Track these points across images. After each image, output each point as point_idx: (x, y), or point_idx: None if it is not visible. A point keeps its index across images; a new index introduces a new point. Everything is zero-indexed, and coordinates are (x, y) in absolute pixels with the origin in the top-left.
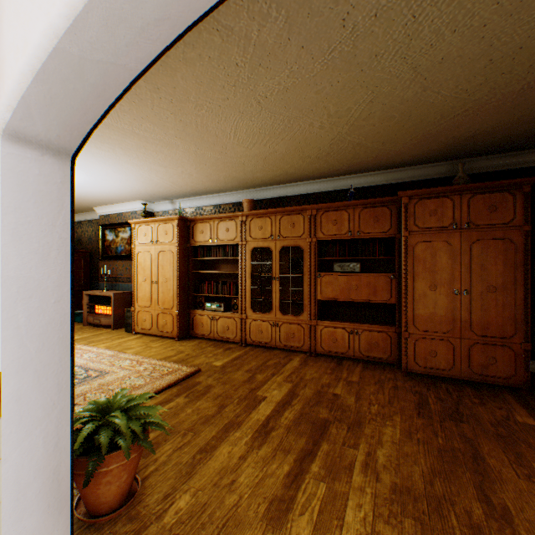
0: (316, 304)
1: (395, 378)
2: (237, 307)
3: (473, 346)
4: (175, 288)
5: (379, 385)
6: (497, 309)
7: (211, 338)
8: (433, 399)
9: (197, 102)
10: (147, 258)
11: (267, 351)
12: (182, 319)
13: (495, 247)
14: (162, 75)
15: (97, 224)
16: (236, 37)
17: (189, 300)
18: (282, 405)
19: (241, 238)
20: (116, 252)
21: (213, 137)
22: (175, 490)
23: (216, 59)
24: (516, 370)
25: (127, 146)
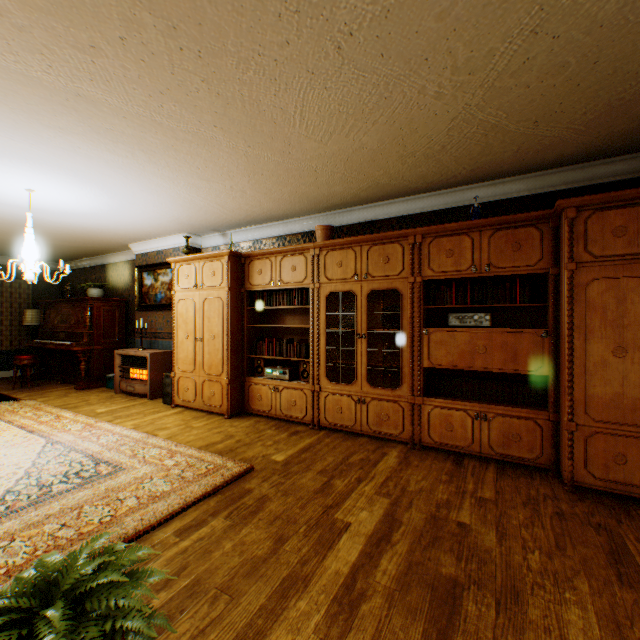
0: (421, 374)
1: (555, 495)
2: (308, 374)
3: None
4: (225, 348)
5: (532, 509)
6: None
7: (272, 416)
8: (636, 545)
9: (239, 53)
10: (190, 308)
11: (348, 439)
12: (234, 390)
13: None
14: None
15: (134, 266)
16: None
17: (243, 364)
18: (377, 542)
19: (312, 279)
20: (155, 301)
21: (269, 124)
22: None
23: None
24: None
25: (150, 147)
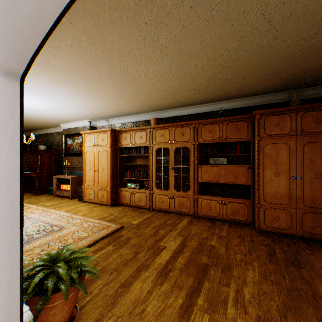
0: (198, 185)
1: (251, 234)
2: (147, 186)
3: (305, 214)
4: (109, 174)
5: (241, 239)
6: None
7: (131, 205)
8: (278, 250)
9: (120, 51)
10: (91, 155)
11: (166, 214)
12: (113, 193)
13: (320, 147)
14: (96, 32)
15: (62, 134)
16: (145, 0)
17: (117, 181)
18: (177, 252)
19: (149, 142)
20: (73, 152)
21: (131, 76)
22: (102, 317)
23: (132, 19)
24: None
25: (77, 84)
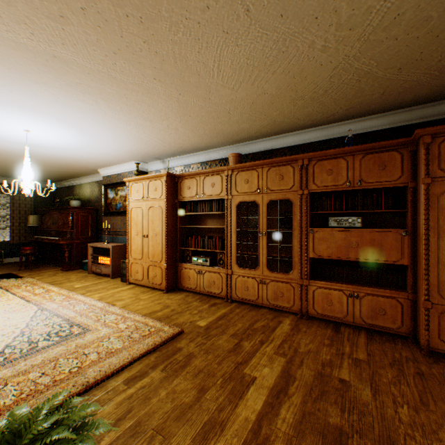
0: (307, 262)
1: (415, 358)
2: (223, 262)
3: None
4: (164, 242)
5: (398, 370)
6: None
7: (197, 292)
8: None
9: (171, 18)
10: (139, 214)
11: (253, 309)
12: (170, 272)
13: None
14: None
15: (102, 184)
16: None
17: (177, 254)
18: (277, 394)
19: (226, 193)
20: (116, 209)
21: (194, 76)
22: None
23: None
24: None
25: (108, 96)
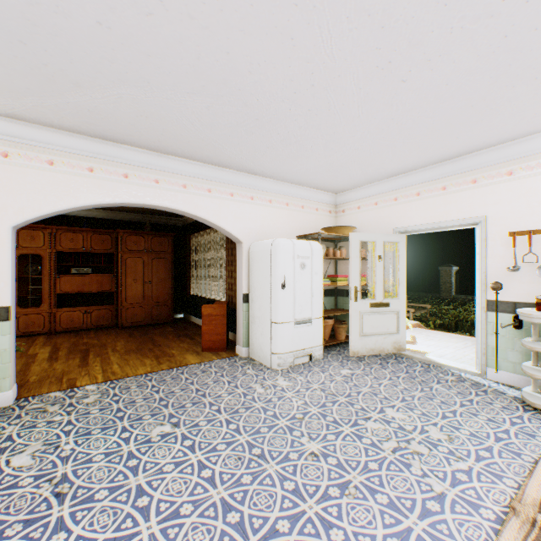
0: (57, 297)
1: (117, 331)
2: None
3: (154, 307)
4: None
5: (110, 334)
6: (163, 289)
7: None
8: (137, 332)
9: None
10: None
11: None
12: None
13: (162, 261)
14: None
15: None
16: None
17: None
18: (55, 351)
19: None
20: None
21: None
22: (25, 378)
23: None
24: (170, 315)
25: None
